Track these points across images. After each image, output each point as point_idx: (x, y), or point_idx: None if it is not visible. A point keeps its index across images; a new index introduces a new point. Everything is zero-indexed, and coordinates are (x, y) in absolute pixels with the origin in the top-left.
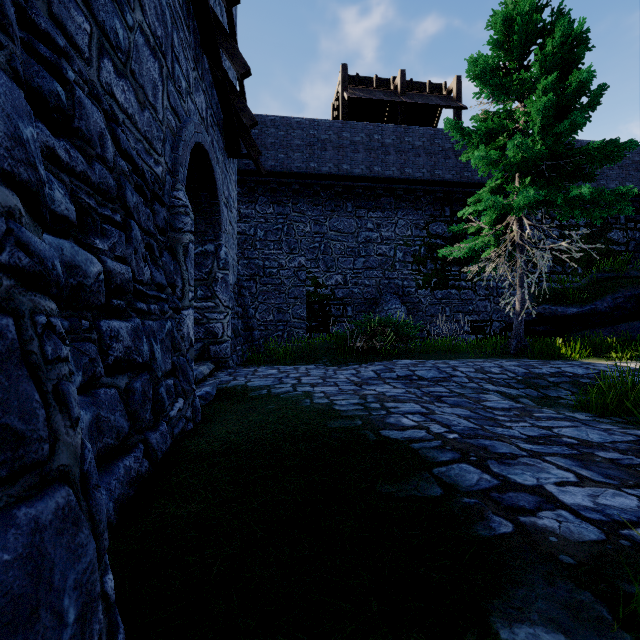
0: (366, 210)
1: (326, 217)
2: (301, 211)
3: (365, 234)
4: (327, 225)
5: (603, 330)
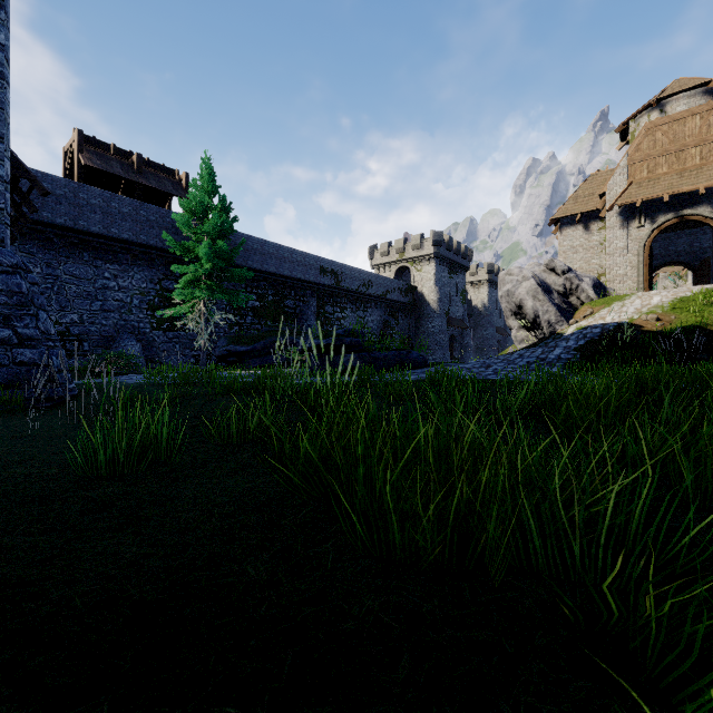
0: (104, 262)
1: (60, 262)
2: (31, 252)
3: (103, 282)
4: (62, 269)
5: (258, 359)
